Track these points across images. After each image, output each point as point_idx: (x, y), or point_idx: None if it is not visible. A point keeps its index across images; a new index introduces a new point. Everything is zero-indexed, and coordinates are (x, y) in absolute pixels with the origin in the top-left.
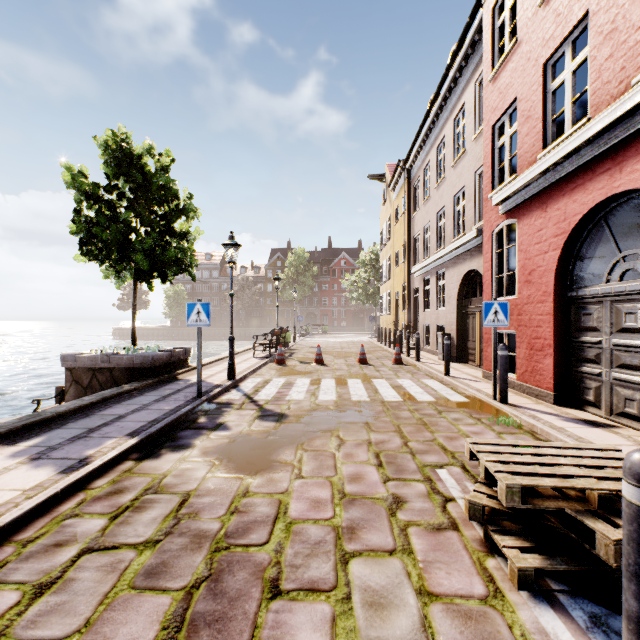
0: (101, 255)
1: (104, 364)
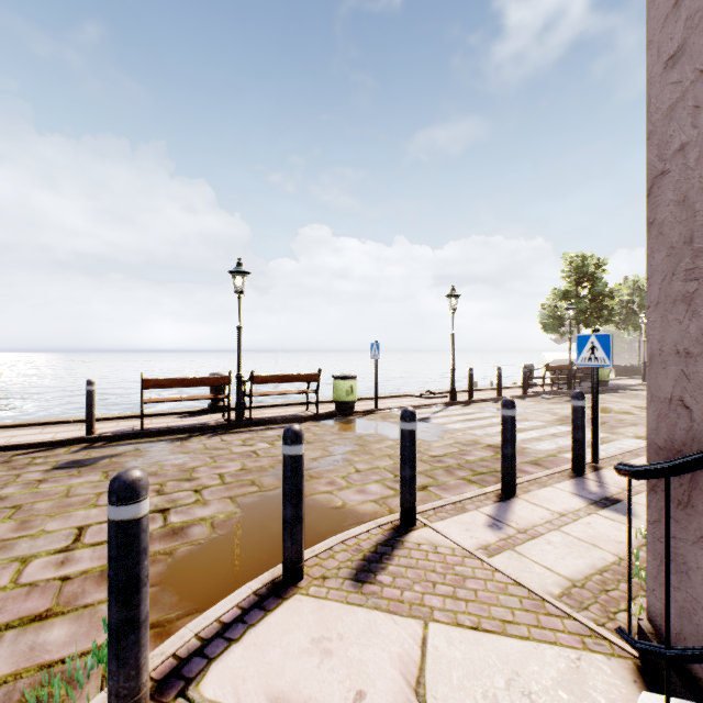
0: (623, 327)
1: (631, 369)
